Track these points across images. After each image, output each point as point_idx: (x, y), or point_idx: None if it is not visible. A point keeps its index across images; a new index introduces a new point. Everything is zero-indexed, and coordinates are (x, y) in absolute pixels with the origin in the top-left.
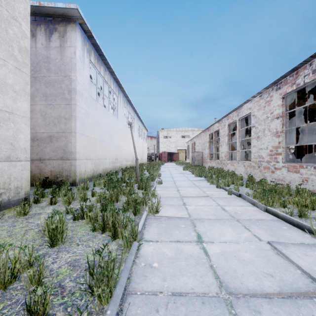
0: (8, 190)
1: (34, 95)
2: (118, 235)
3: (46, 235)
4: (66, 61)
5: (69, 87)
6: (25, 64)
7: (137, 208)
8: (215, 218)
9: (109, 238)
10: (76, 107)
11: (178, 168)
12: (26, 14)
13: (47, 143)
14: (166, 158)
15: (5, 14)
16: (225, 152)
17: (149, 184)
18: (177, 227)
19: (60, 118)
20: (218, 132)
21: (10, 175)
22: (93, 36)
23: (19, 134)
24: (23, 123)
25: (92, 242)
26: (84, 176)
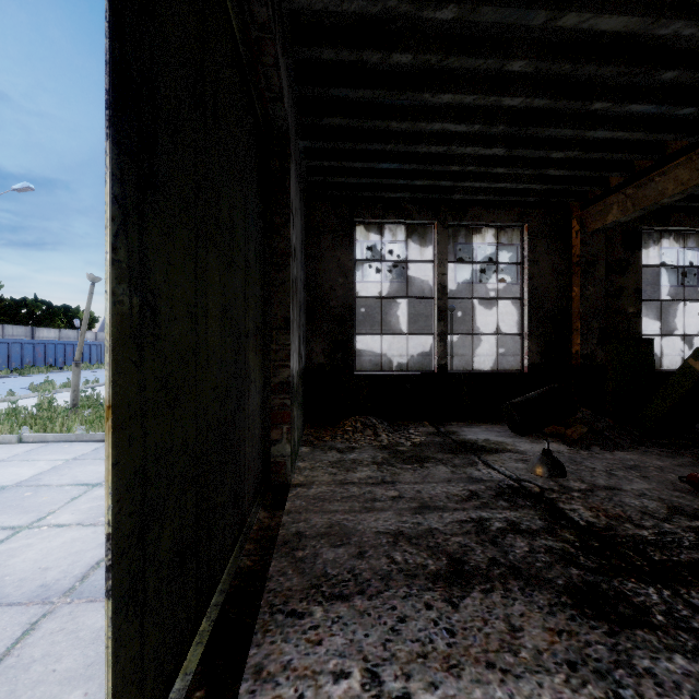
0: None
1: None
2: None
3: None
4: None
5: None
6: None
7: None
8: None
9: None
10: None
11: None
12: None
13: None
14: None
15: None
16: None
17: None
18: None
19: None
20: None
21: None
22: None
23: None
24: None
25: None
26: None
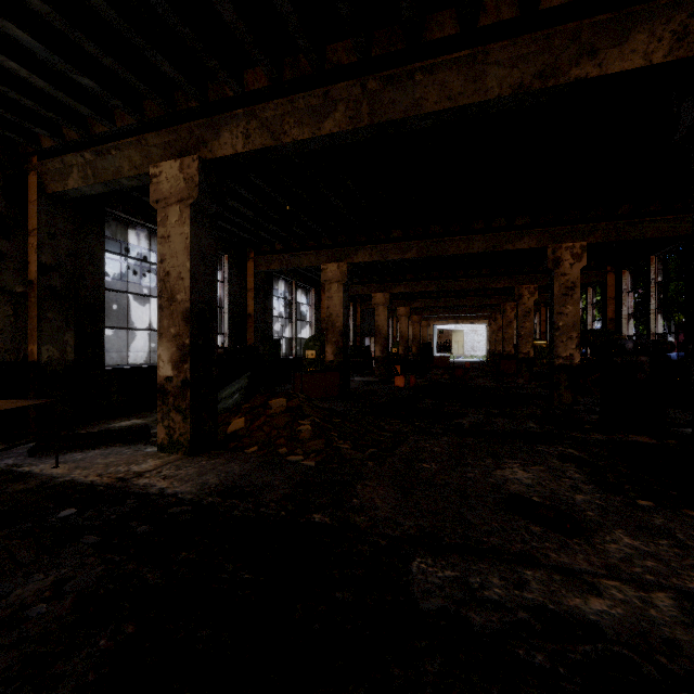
0: None
1: None
2: None
3: None
4: None
5: None
6: None
7: None
8: None
9: None
10: None
11: None
12: None
13: None
14: None
15: None
16: None
17: None
18: None
19: None
20: None
21: None
22: None
23: None
24: None
25: None
26: None
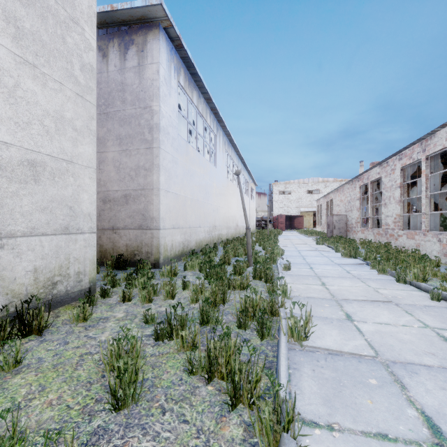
0: (65, 278)
1: (105, 139)
2: (240, 396)
3: (110, 372)
4: (147, 86)
5: (151, 123)
6: (90, 89)
7: (264, 325)
8: (441, 366)
9: (222, 400)
10: (160, 151)
11: (306, 241)
12: (91, 14)
13: (121, 205)
14: (284, 225)
15: (62, 14)
16: (394, 215)
17: (273, 272)
18: (363, 385)
19: (138, 169)
20: (377, 181)
21: (69, 255)
22: (182, 45)
23: (81, 193)
24: (87, 177)
25: (190, 406)
26: (171, 253)
